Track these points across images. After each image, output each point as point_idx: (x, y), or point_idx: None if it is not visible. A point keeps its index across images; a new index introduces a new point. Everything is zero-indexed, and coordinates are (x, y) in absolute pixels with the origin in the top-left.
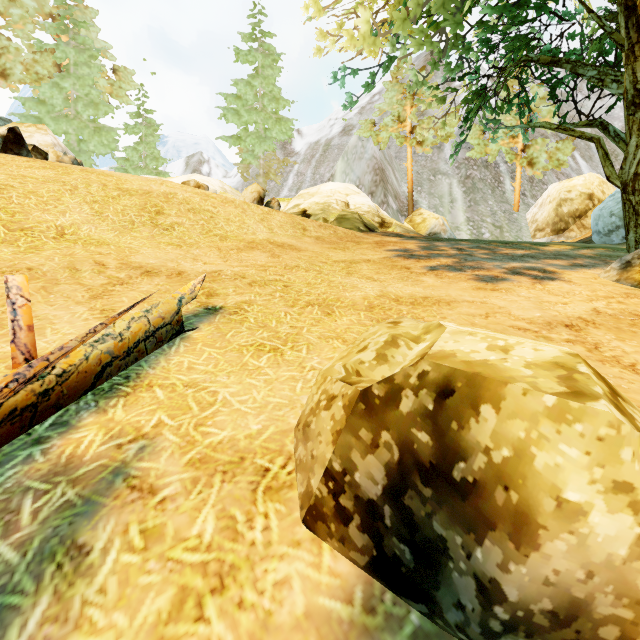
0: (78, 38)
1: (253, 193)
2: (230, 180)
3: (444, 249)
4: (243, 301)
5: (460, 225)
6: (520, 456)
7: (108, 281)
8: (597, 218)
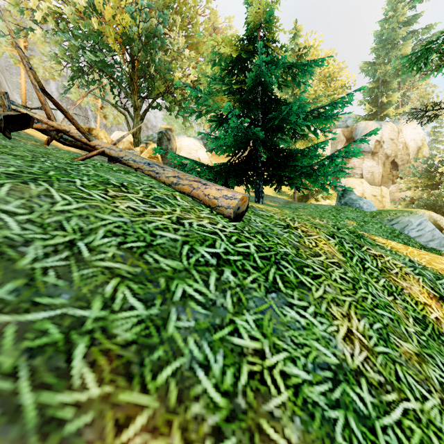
0: None
1: None
2: None
3: None
4: None
5: None
6: (98, 134)
7: None
8: None
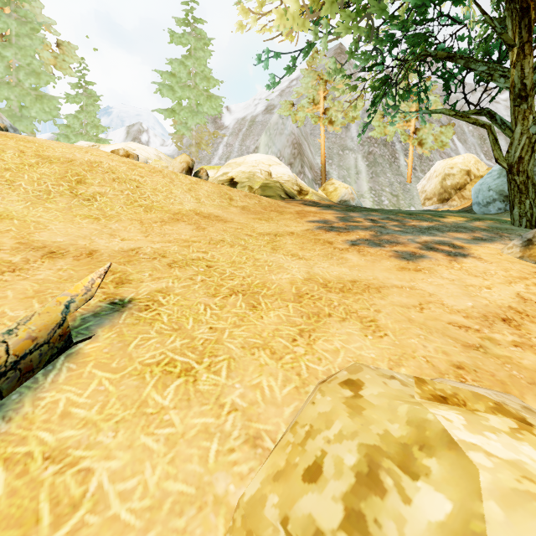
0: (20, 11)
1: (182, 163)
2: (167, 148)
3: (359, 220)
4: (158, 289)
5: (364, 193)
6: None
7: None
8: (477, 192)
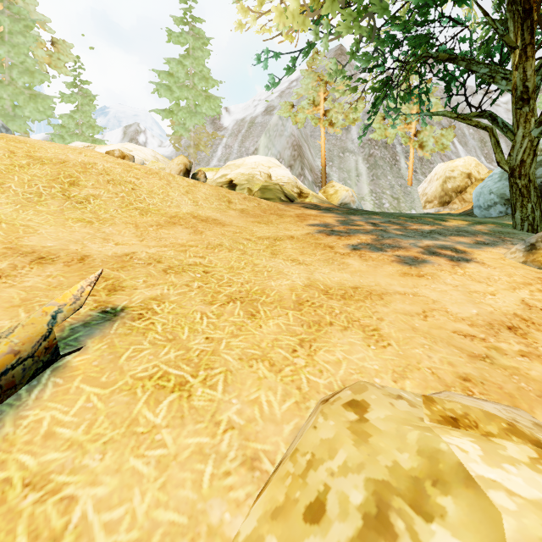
0: (13, 8)
1: (179, 165)
2: (165, 149)
3: (360, 224)
4: (153, 297)
5: (365, 196)
6: None
7: None
8: (478, 195)
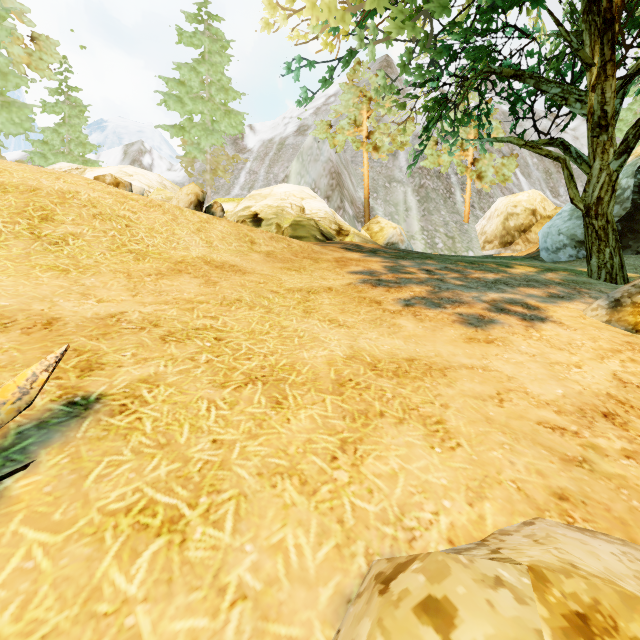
0: None
1: (189, 195)
2: (175, 174)
3: (412, 271)
4: (143, 378)
5: (415, 234)
6: None
7: None
8: (546, 235)
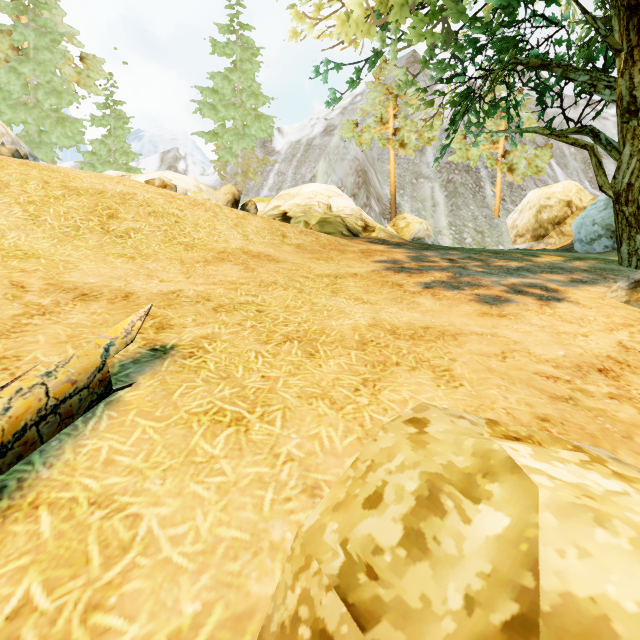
0: (38, 20)
1: (227, 194)
2: (208, 178)
3: (435, 260)
4: (203, 335)
5: (442, 229)
6: None
7: (24, 310)
8: (579, 226)
